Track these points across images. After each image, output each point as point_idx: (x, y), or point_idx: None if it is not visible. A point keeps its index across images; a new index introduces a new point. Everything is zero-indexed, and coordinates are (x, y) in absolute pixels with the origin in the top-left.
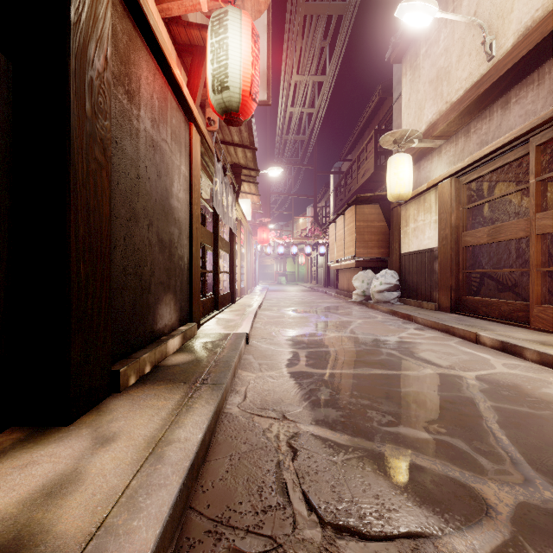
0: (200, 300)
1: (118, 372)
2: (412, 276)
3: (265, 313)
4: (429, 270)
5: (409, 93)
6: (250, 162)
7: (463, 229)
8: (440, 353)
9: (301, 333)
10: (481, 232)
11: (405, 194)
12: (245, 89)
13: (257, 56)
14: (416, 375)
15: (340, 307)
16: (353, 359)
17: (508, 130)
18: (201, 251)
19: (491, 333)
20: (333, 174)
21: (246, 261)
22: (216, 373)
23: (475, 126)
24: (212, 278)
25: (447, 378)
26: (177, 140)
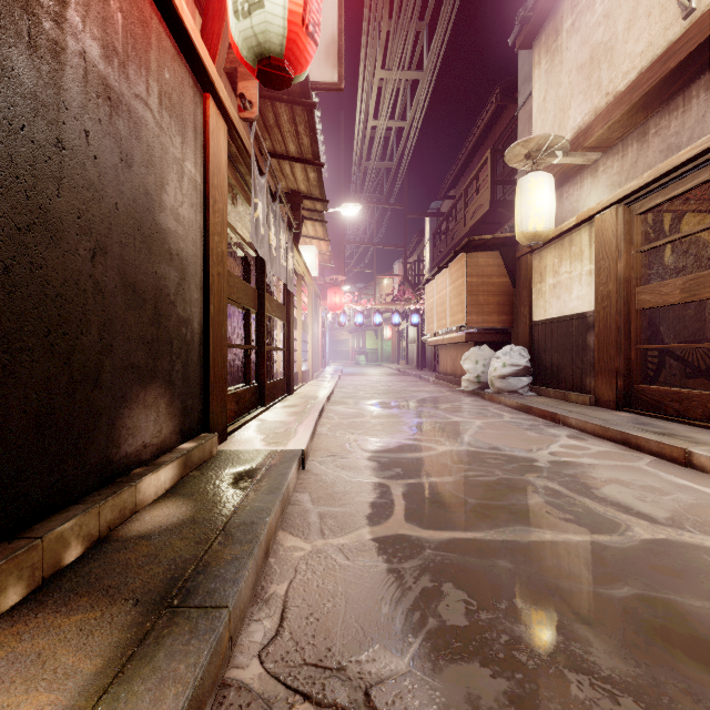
0: (232, 392)
1: None
2: (551, 354)
3: (336, 408)
4: (579, 345)
5: (545, 90)
6: (314, 189)
7: (637, 283)
8: (637, 489)
9: (392, 444)
10: (670, 285)
11: (544, 233)
12: (294, 9)
13: None
14: (623, 546)
15: (445, 398)
16: (489, 502)
17: None
18: (244, 317)
19: None
20: (430, 218)
21: (311, 333)
22: (219, 565)
23: (657, 124)
24: (254, 358)
25: (686, 553)
26: (175, 112)
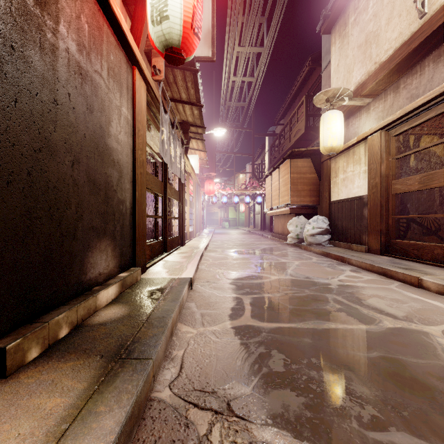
0: (148, 244)
1: (4, 350)
2: (341, 221)
3: (210, 254)
4: (359, 215)
5: (338, 59)
6: (197, 120)
7: (393, 178)
8: (388, 300)
9: (244, 275)
10: (412, 179)
11: (337, 147)
12: (186, 20)
13: None
14: (376, 331)
15: (277, 248)
16: (301, 307)
17: (441, 82)
18: (154, 199)
19: (434, 277)
20: (268, 137)
21: (195, 208)
22: (146, 338)
23: (405, 82)
24: (161, 223)
25: (411, 335)
26: (116, 79)
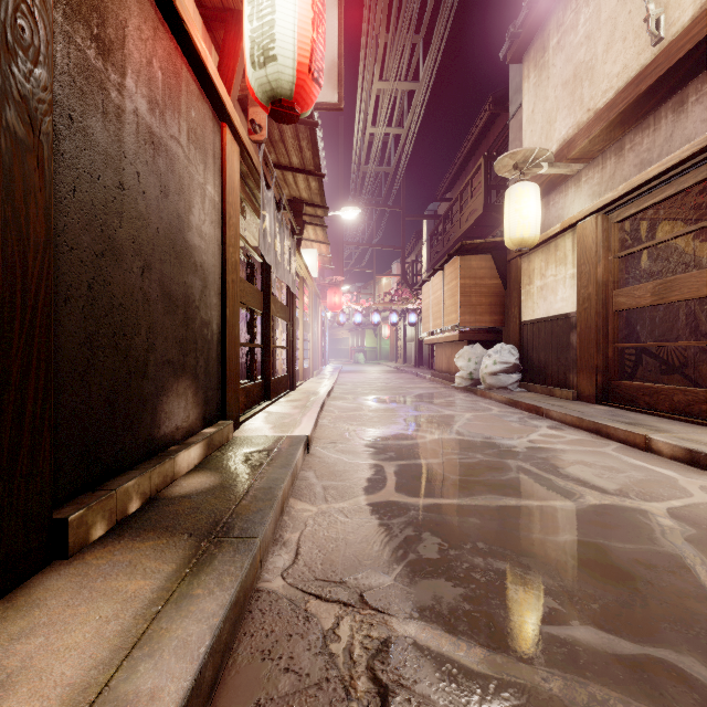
0: (242, 386)
1: (65, 522)
2: (538, 352)
3: (336, 403)
4: (564, 343)
5: (534, 102)
6: (315, 196)
7: (614, 286)
8: (597, 468)
9: (387, 434)
10: (642, 289)
11: (530, 239)
12: (302, 61)
13: (321, 14)
14: (573, 508)
15: (439, 394)
16: (468, 478)
17: (684, 143)
18: (249, 317)
19: (668, 435)
20: (427, 220)
21: (312, 332)
22: (248, 513)
23: (632, 140)
24: (260, 355)
25: (623, 513)
26: (199, 144)
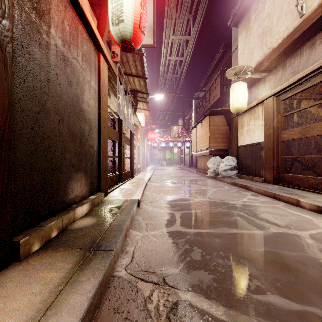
0: (108, 176)
1: (18, 243)
2: (246, 160)
3: (152, 184)
4: (258, 156)
5: (244, 45)
6: (143, 88)
7: (281, 129)
8: (275, 215)
9: (176, 198)
10: (295, 131)
11: (242, 108)
12: (136, 22)
13: (145, 0)
14: (264, 234)
15: (200, 179)
16: (214, 219)
17: (314, 63)
18: (112, 144)
19: (308, 199)
20: (194, 99)
21: (141, 151)
22: (109, 238)
23: (290, 62)
24: (117, 161)
25: (288, 237)
26: (87, 62)
